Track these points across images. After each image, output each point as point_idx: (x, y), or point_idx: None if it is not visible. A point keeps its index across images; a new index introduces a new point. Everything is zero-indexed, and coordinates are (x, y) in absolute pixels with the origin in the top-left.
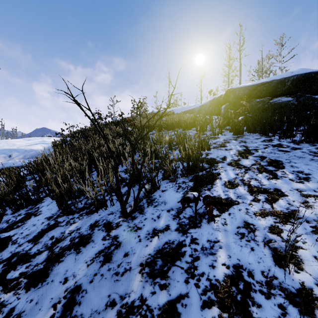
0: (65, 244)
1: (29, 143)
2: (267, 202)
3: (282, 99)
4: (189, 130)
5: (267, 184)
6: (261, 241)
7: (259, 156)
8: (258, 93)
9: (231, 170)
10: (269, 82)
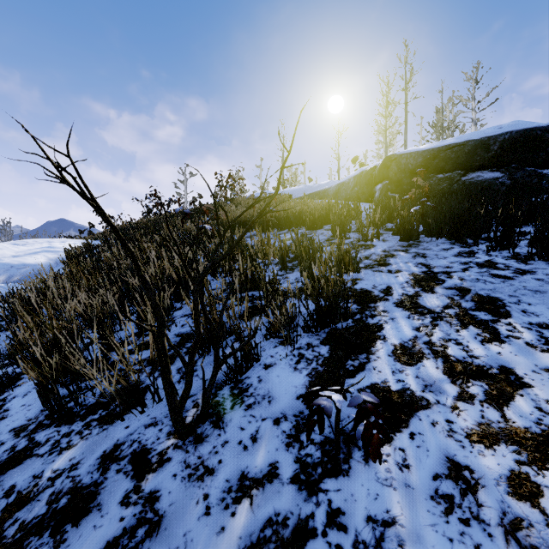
0: (35, 514)
1: (21, 251)
2: (490, 403)
3: (485, 175)
4: (319, 231)
5: (483, 355)
6: (497, 524)
7: (455, 287)
8: (441, 163)
9: (404, 318)
10: (461, 144)
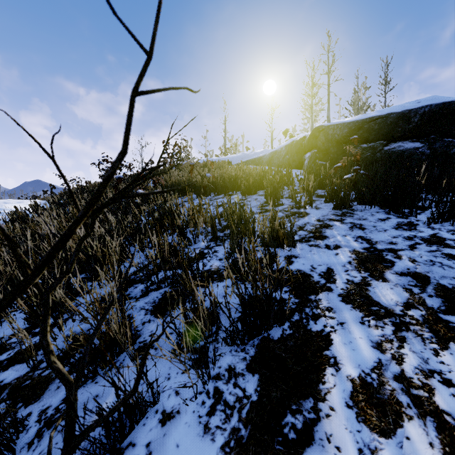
0: None
1: None
2: None
3: (405, 145)
4: (253, 196)
5: None
6: None
7: (409, 272)
8: (365, 134)
9: (356, 323)
10: (383, 116)
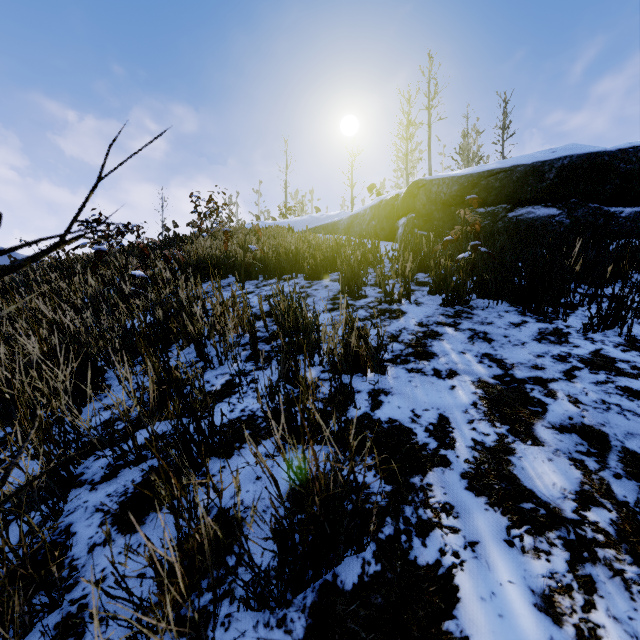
0: None
1: None
2: None
3: (537, 211)
4: (322, 281)
5: None
6: None
7: (573, 426)
8: (482, 193)
9: (499, 543)
10: (507, 169)
